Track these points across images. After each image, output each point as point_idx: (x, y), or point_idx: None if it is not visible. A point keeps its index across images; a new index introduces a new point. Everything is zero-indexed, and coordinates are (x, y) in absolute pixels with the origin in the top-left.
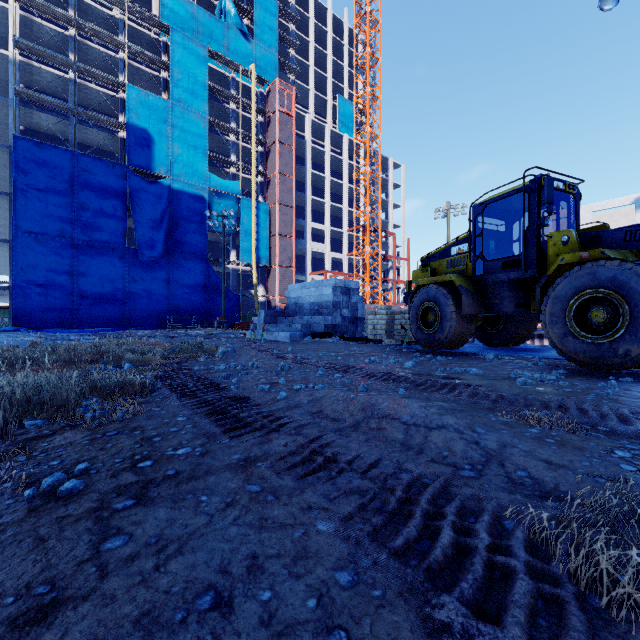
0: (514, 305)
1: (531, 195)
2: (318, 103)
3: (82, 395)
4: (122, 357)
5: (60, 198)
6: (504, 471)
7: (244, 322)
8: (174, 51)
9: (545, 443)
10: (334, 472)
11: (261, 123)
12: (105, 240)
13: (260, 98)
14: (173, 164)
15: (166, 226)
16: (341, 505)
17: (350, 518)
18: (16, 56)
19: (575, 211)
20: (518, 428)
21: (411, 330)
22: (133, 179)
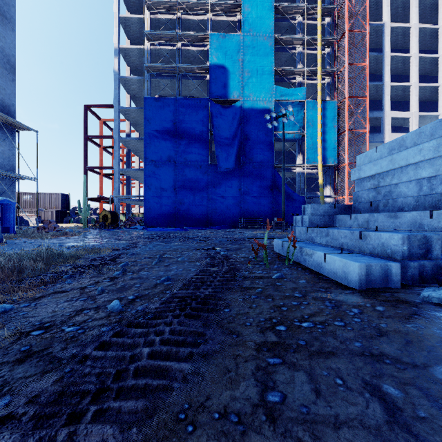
0: None
1: None
2: None
3: None
4: None
5: (168, 134)
6: None
7: None
8: None
9: None
10: None
11: (328, 24)
12: (195, 160)
13: None
14: (244, 87)
15: (238, 141)
16: None
17: None
18: (148, 46)
19: None
20: None
21: None
22: (213, 108)
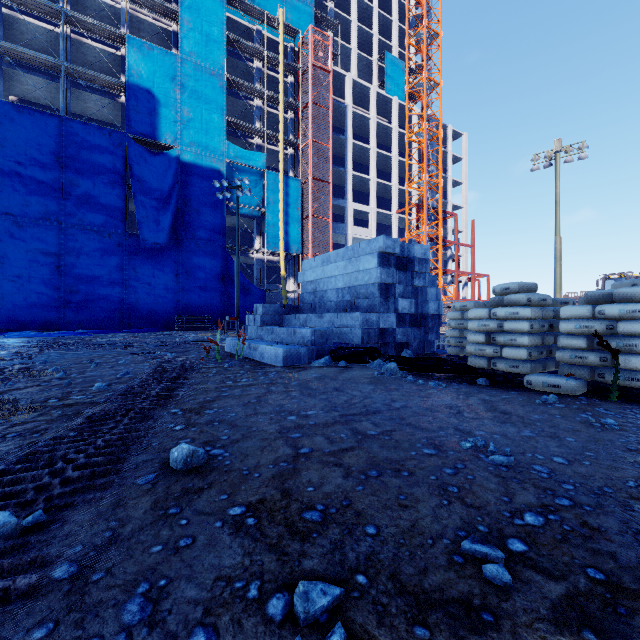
0: None
1: None
2: (361, 66)
3: None
4: None
5: (44, 173)
6: None
7: None
8: None
9: None
10: None
11: (292, 84)
12: (99, 223)
13: (291, 54)
14: (183, 131)
15: (173, 206)
16: None
17: None
18: None
19: None
20: None
21: None
22: (133, 149)
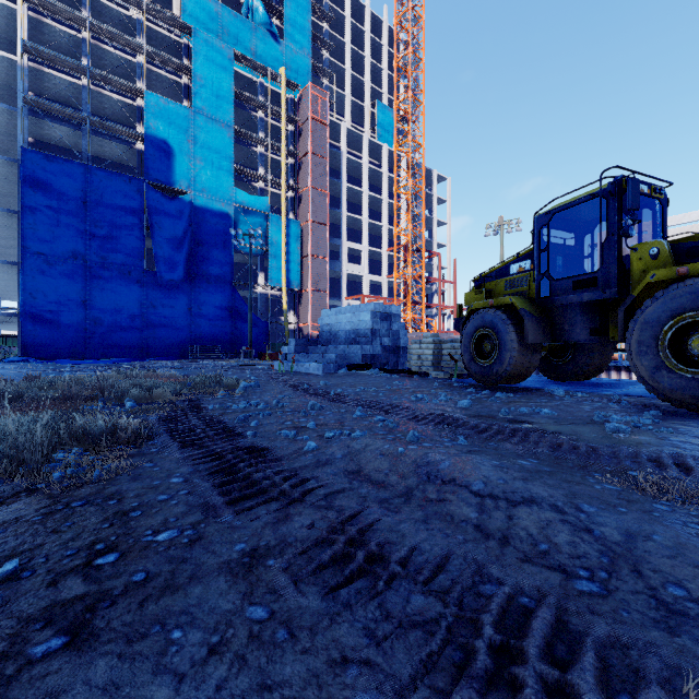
0: (588, 332)
1: (610, 200)
2: (355, 110)
3: (57, 445)
4: (126, 393)
5: (72, 216)
6: (645, 585)
7: (273, 352)
8: (196, 54)
9: (691, 532)
10: (381, 581)
11: (292, 132)
12: (121, 262)
13: (291, 105)
14: (195, 178)
15: (188, 246)
16: (396, 655)
17: (413, 689)
18: (25, 61)
19: (662, 220)
20: (638, 503)
21: (463, 361)
22: (151, 195)
